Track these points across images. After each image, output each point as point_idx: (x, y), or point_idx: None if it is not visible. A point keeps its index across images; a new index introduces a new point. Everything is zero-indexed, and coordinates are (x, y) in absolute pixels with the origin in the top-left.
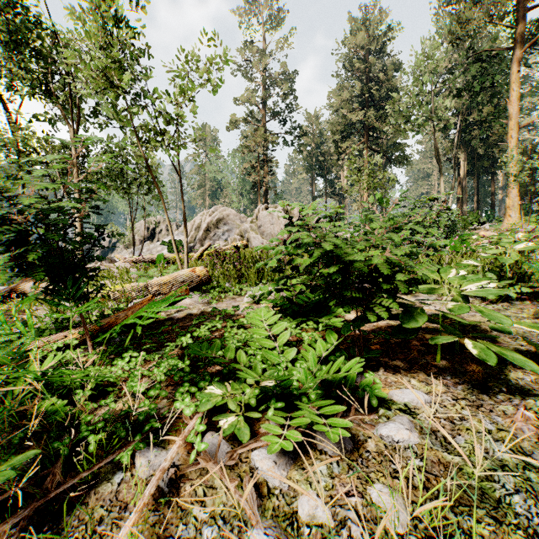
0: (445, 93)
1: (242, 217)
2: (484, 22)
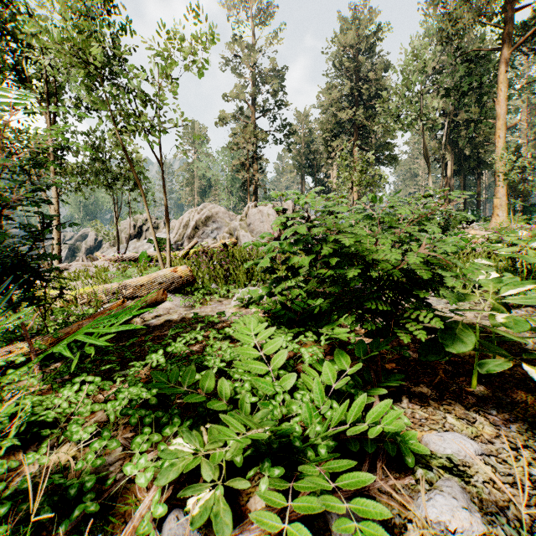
0: (433, 94)
1: (231, 215)
2: (473, 22)
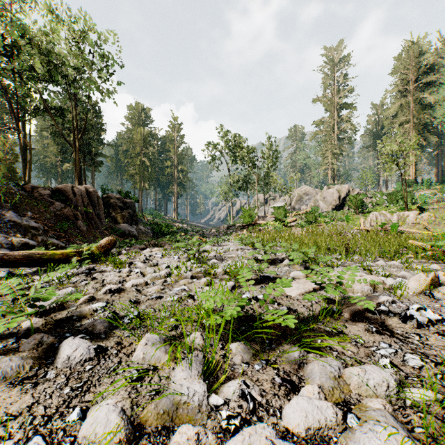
0: None
1: (316, 191)
2: None
